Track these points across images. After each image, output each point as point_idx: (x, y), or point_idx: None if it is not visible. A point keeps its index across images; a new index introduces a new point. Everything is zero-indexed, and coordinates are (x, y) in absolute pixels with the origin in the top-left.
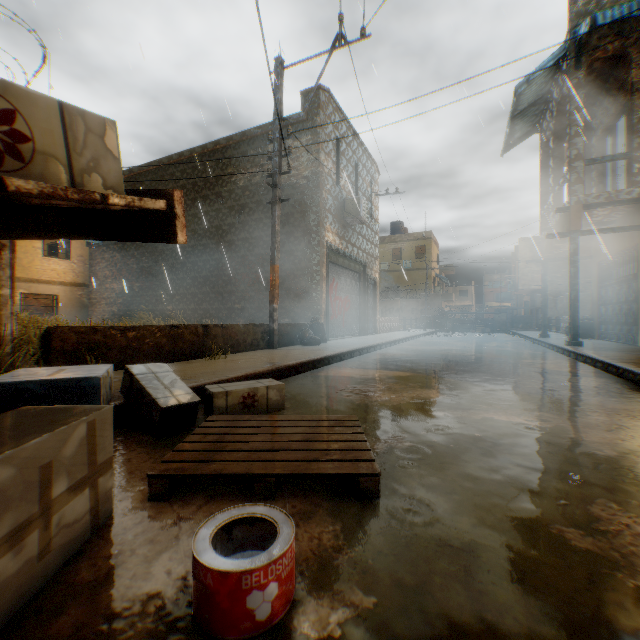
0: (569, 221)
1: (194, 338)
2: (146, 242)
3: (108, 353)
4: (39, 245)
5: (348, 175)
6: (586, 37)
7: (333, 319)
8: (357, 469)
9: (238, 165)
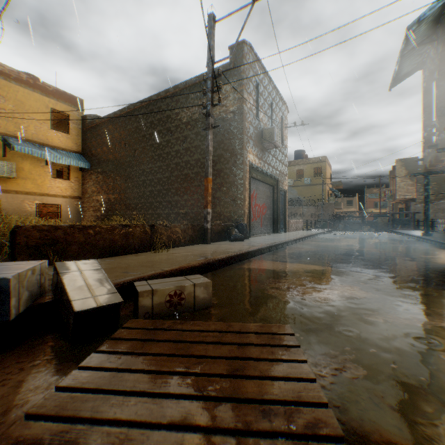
0: None
1: (142, 235)
2: None
3: (68, 247)
4: (48, 170)
5: (265, 111)
6: None
7: (253, 221)
8: None
9: (182, 106)
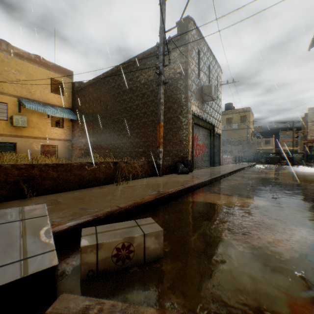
0: None
1: (107, 170)
2: None
3: (43, 182)
4: (49, 121)
5: (204, 72)
6: None
7: (195, 157)
8: None
9: (141, 71)
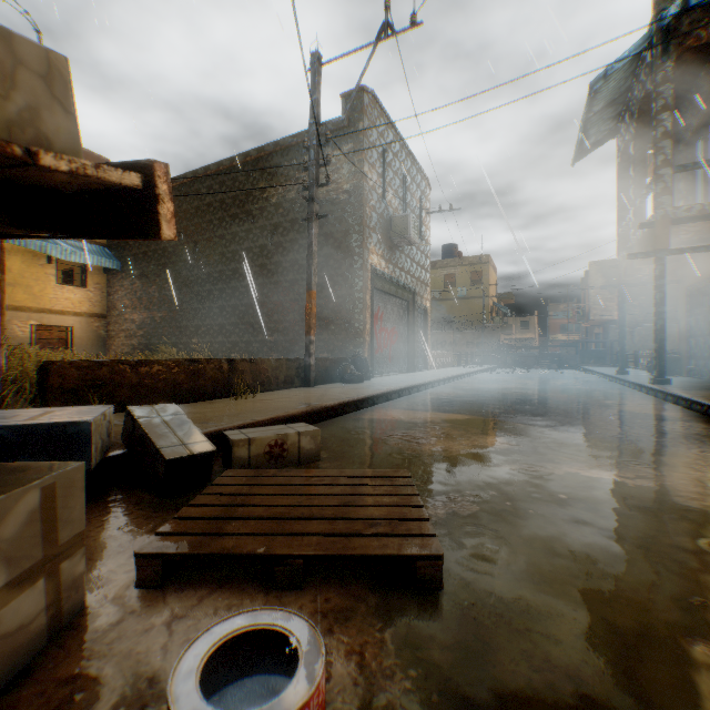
0: (654, 238)
1: (218, 374)
2: (120, 238)
3: (116, 391)
4: (52, 271)
5: (395, 189)
6: (675, 23)
7: (378, 353)
8: (412, 548)
9: (271, 179)
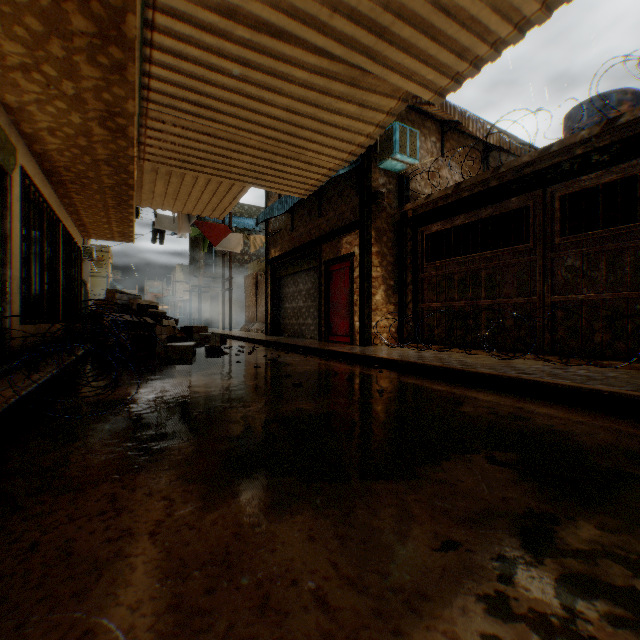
0: (199, 282)
1: None
2: None
3: None
4: None
5: None
6: None
7: None
8: None
9: None
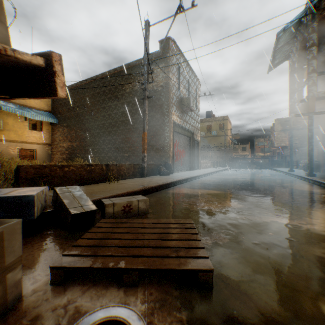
0: (308, 107)
1: (101, 171)
2: (36, 97)
3: (52, 179)
4: (26, 124)
5: (184, 85)
6: (318, 4)
7: (176, 161)
8: (196, 265)
9: (126, 81)
